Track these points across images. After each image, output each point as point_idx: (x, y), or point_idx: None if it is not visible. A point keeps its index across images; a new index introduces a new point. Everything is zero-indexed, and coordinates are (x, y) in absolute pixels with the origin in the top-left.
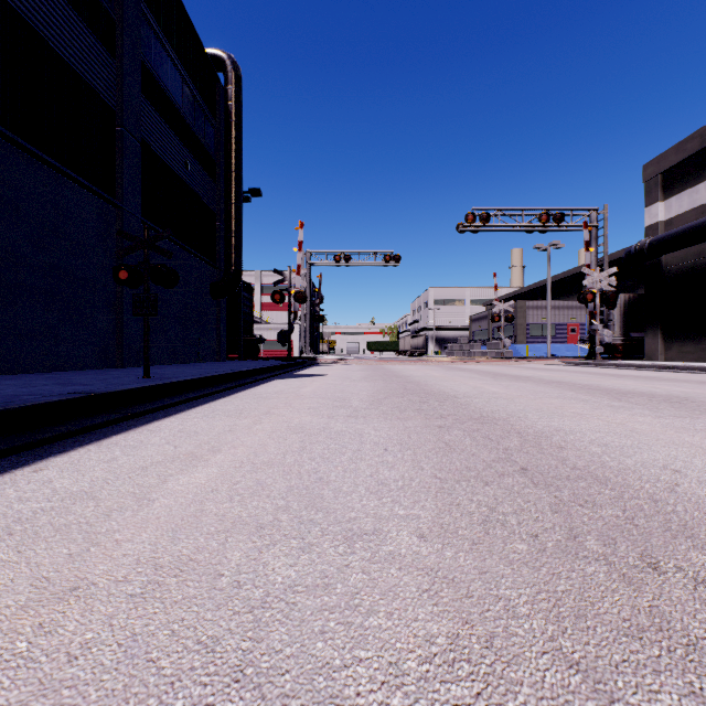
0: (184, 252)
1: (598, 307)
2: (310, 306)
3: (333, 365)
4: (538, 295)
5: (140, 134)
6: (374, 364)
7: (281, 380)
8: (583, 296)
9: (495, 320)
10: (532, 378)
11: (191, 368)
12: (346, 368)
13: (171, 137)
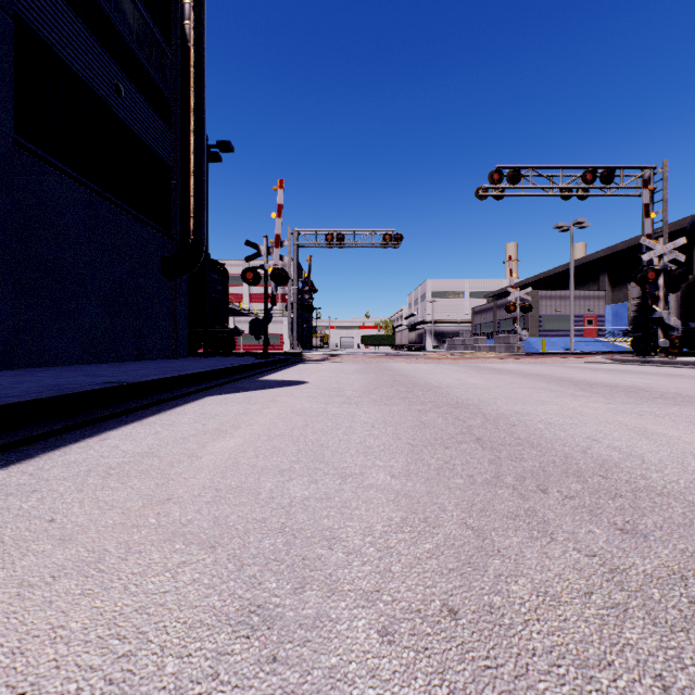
0: (114, 208)
1: (661, 288)
2: (298, 293)
3: (322, 363)
4: (547, 285)
5: (12, 3)
6: (373, 362)
7: (216, 397)
8: (642, 274)
9: (511, 310)
10: (661, 393)
11: (69, 375)
12: (338, 369)
13: (88, 40)
